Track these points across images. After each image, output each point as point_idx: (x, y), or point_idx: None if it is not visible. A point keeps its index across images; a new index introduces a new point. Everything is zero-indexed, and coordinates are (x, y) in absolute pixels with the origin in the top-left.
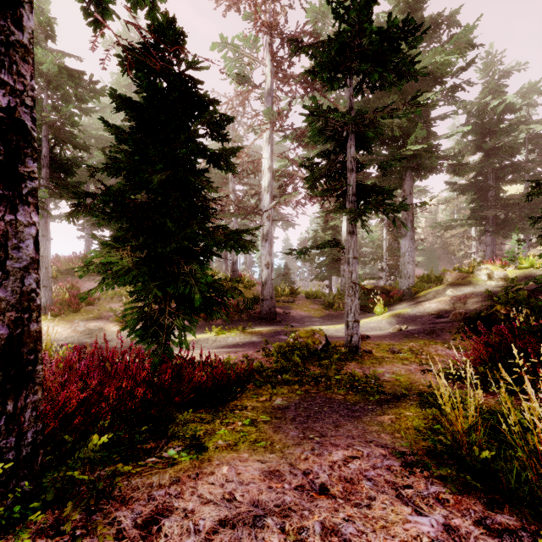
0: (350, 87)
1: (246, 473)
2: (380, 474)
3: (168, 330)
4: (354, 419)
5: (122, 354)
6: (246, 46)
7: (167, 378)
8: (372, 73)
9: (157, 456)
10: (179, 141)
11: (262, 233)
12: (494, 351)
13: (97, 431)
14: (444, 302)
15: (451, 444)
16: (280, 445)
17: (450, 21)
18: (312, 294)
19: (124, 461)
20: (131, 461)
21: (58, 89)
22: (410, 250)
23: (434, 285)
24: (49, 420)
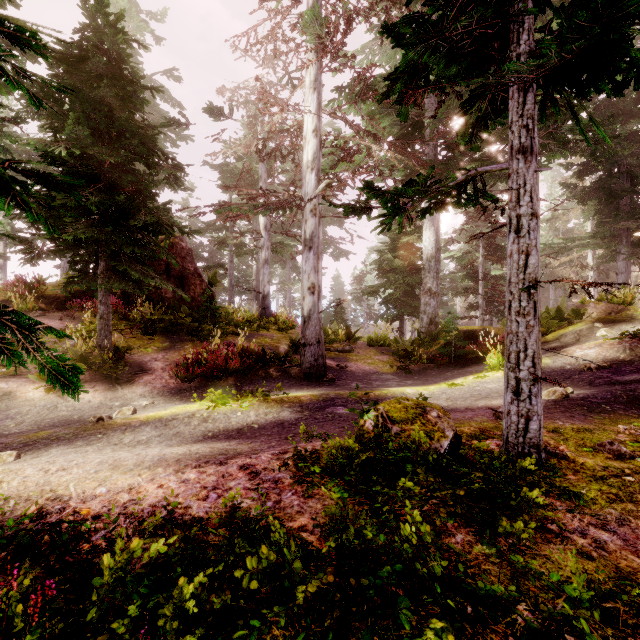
0: None
1: None
2: None
3: None
4: None
5: None
6: None
7: None
8: None
9: None
10: None
11: (304, 237)
12: None
13: None
14: (610, 347)
15: None
16: None
17: None
18: (376, 340)
19: None
20: None
21: None
22: None
23: (566, 325)
24: None
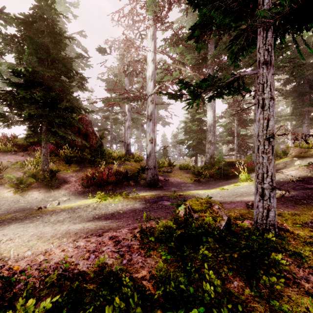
0: None
1: None
2: None
3: None
4: None
5: None
6: None
7: None
8: None
9: None
10: None
11: (147, 114)
12: None
13: None
14: (302, 170)
15: None
16: None
17: None
18: (184, 166)
19: None
20: None
21: None
22: None
23: (278, 158)
24: None
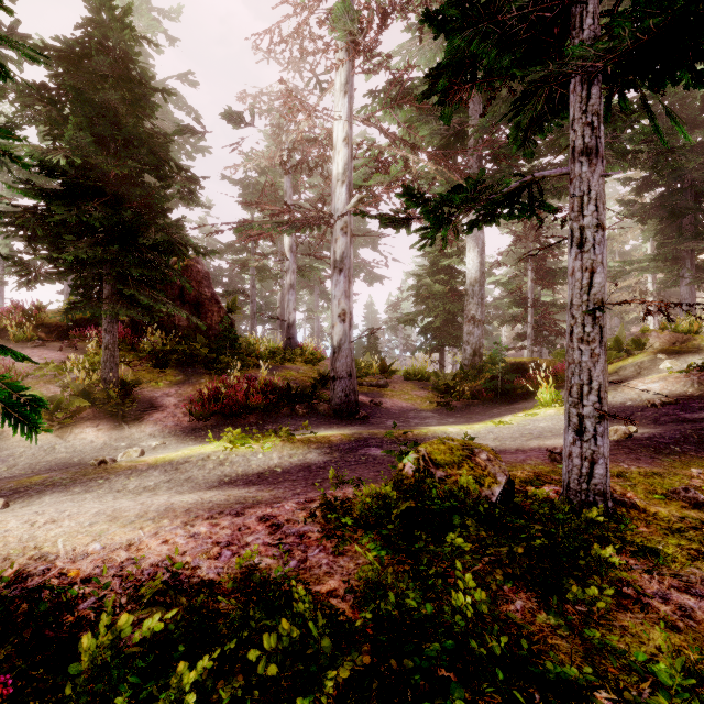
0: None
1: None
2: None
3: None
4: None
5: None
6: None
7: None
8: None
9: None
10: None
11: (334, 258)
12: None
13: None
14: (676, 381)
15: None
16: None
17: None
18: (414, 373)
19: None
20: None
21: None
22: None
23: (625, 356)
24: None
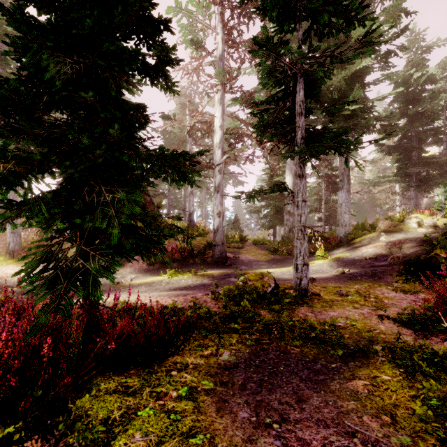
0: (299, 31)
1: None
2: None
3: (74, 275)
4: (319, 386)
5: None
6: (199, 12)
7: (45, 352)
8: (322, 13)
9: None
10: None
11: (215, 185)
12: None
13: None
14: (380, 247)
15: None
16: (224, 444)
17: None
18: (258, 241)
19: None
20: None
21: None
22: (346, 201)
23: (367, 233)
24: None
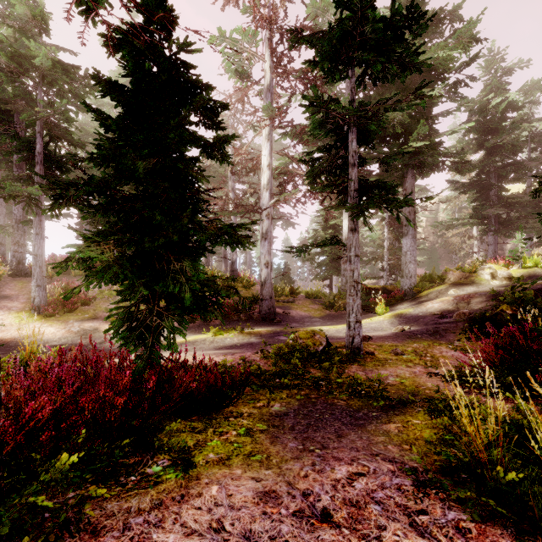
0: (351, 79)
1: (237, 495)
2: (390, 496)
3: (156, 332)
4: (358, 428)
5: (111, 357)
6: (245, 40)
7: (151, 386)
8: (374, 63)
9: (137, 476)
10: (169, 128)
11: (262, 231)
12: (505, 354)
13: (70, 447)
14: (447, 302)
15: (466, 458)
16: (277, 459)
17: (452, 16)
18: (312, 294)
19: (99, 482)
20: (107, 482)
21: (52, 84)
22: (412, 249)
23: (436, 285)
24: (9, 437)
